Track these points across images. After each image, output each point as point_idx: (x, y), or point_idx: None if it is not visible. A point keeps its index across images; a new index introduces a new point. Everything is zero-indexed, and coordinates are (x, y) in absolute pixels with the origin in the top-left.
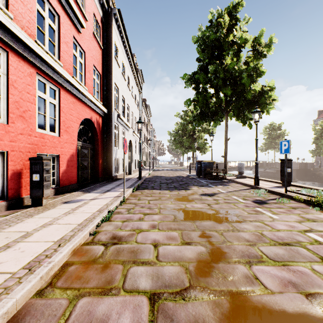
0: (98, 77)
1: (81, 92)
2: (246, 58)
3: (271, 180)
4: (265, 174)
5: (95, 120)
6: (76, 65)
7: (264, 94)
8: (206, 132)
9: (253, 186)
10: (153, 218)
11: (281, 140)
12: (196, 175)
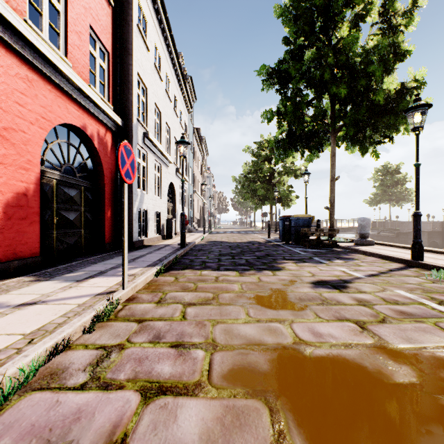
0: (104, 57)
1: (49, 61)
2: (368, 37)
3: (432, 250)
4: (378, 240)
5: (95, 135)
6: (42, 7)
7: (406, 94)
8: (291, 175)
9: (411, 263)
10: (174, 440)
11: (401, 189)
12: (280, 240)
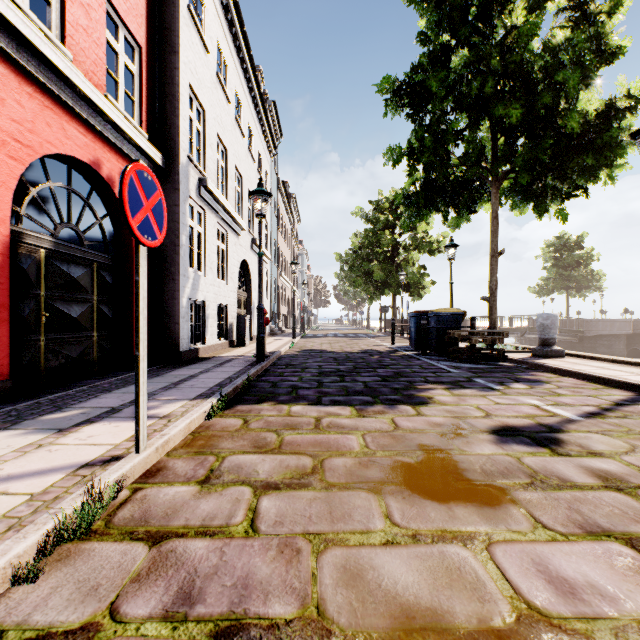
0: (134, 55)
1: (26, 42)
2: (550, 32)
3: None
4: None
5: (117, 178)
6: None
7: (614, 118)
8: (424, 251)
9: None
10: None
11: (585, 271)
12: (411, 348)
